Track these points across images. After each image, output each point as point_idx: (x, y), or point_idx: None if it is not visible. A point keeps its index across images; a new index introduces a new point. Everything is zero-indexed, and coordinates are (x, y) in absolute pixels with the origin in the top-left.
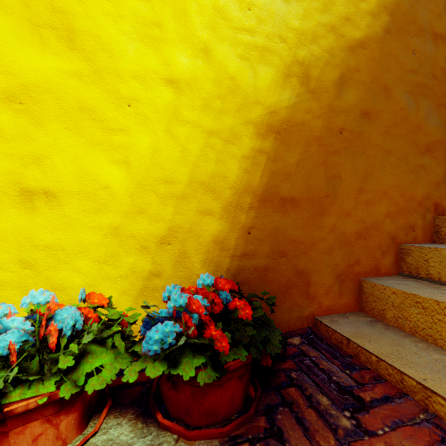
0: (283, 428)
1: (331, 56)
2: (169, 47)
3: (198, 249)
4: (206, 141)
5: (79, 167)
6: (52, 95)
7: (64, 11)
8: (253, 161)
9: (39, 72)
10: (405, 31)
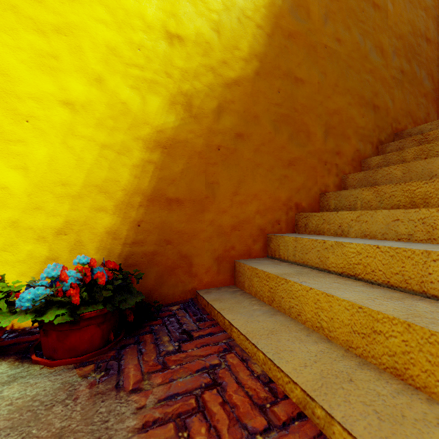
0: (126, 354)
1: (210, 90)
2: (66, 75)
3: (92, 239)
4: (100, 152)
5: None
6: None
7: None
8: (142, 169)
9: None
10: (272, 74)
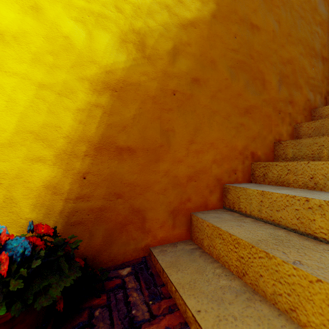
0: None
1: (165, 29)
2: None
3: (27, 194)
4: (37, 93)
5: None
6: None
7: None
8: (88, 113)
9: None
10: (229, 18)
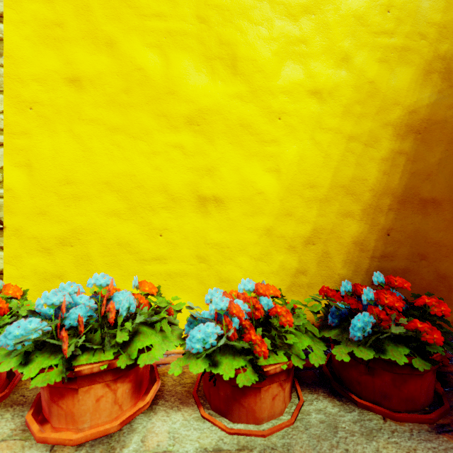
0: None
1: None
2: (313, 60)
3: (339, 250)
4: (347, 146)
5: (240, 176)
6: (220, 115)
7: (229, 43)
8: (392, 162)
9: (210, 97)
10: None
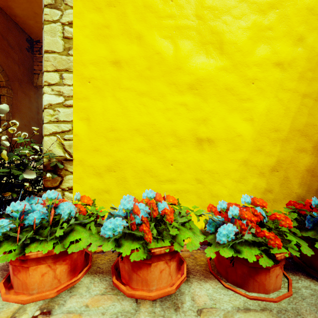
0: None
1: None
2: (277, 41)
3: (296, 175)
4: (301, 101)
5: (225, 124)
6: (211, 82)
7: (217, 32)
8: None
9: (205, 70)
10: None
